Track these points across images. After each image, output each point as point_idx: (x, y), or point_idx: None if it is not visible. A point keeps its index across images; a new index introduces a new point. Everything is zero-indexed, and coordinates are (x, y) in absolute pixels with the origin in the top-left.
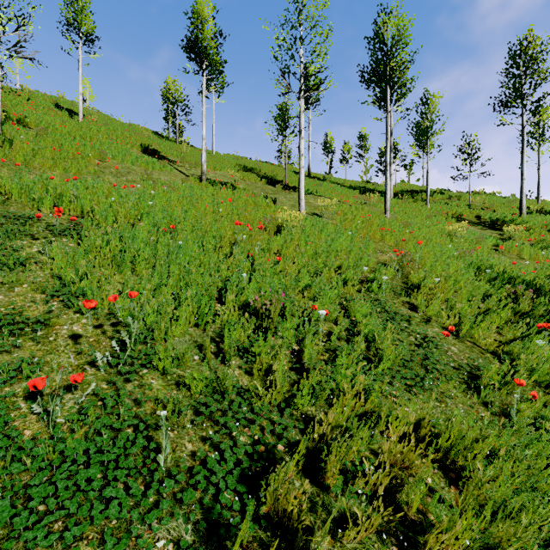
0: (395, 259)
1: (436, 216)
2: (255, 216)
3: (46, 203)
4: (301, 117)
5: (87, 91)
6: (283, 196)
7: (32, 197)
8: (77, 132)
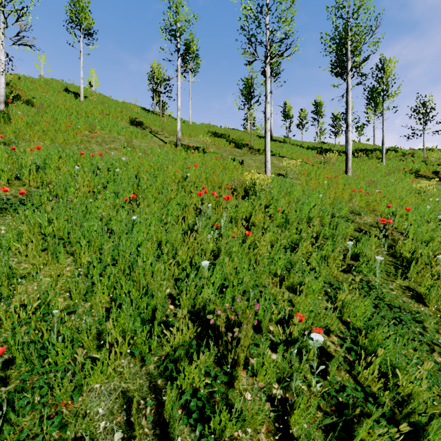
0: (371, 224)
1: (394, 172)
2: (223, 179)
3: (3, 174)
4: (267, 82)
5: (93, 79)
6: (249, 158)
7: None
8: (74, 109)
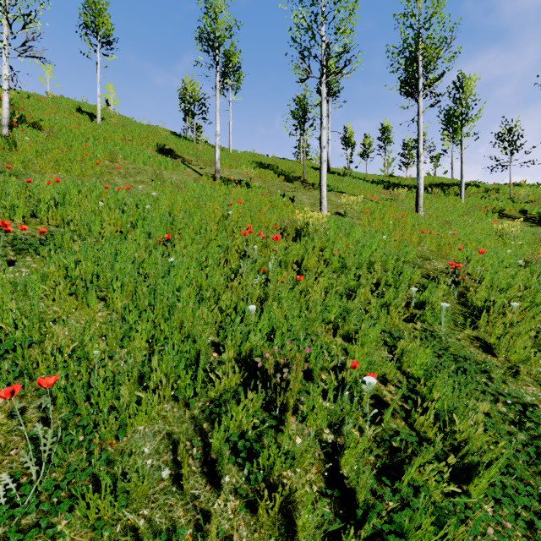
0: (442, 270)
1: (474, 211)
2: (271, 218)
3: (19, 211)
4: (322, 104)
5: (111, 96)
6: (301, 193)
7: (2, 204)
8: (91, 133)
